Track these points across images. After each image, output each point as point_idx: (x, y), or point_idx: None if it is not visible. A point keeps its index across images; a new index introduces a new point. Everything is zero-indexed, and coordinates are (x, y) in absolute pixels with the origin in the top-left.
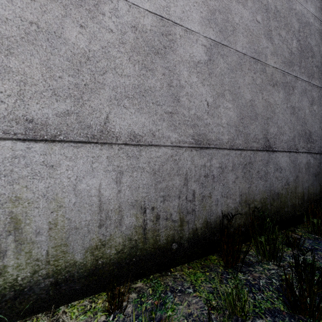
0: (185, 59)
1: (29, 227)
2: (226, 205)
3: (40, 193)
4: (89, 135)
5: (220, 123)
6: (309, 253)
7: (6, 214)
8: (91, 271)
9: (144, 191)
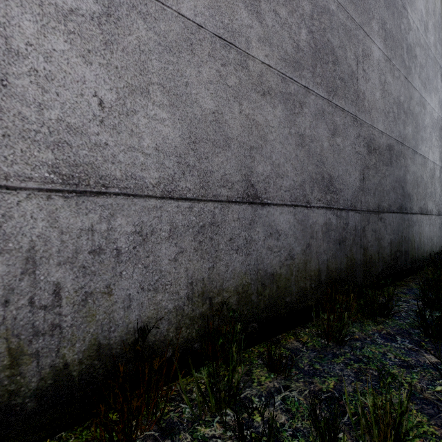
0: None
1: None
2: (153, 305)
3: None
4: None
5: (138, 146)
6: (299, 384)
7: None
8: None
9: None
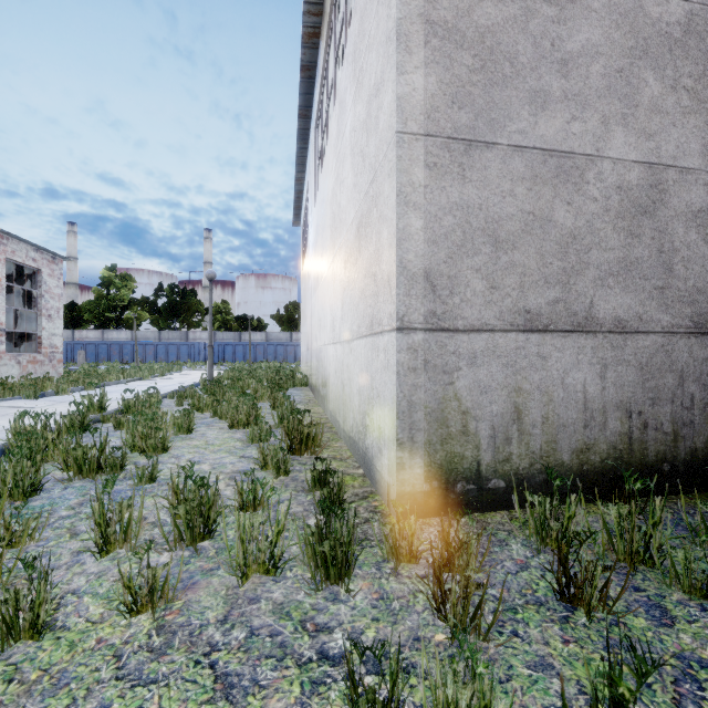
0: (680, 211)
1: (527, 419)
2: None
3: (535, 385)
4: (574, 323)
5: None
6: None
7: (511, 403)
8: (577, 476)
9: (630, 391)
